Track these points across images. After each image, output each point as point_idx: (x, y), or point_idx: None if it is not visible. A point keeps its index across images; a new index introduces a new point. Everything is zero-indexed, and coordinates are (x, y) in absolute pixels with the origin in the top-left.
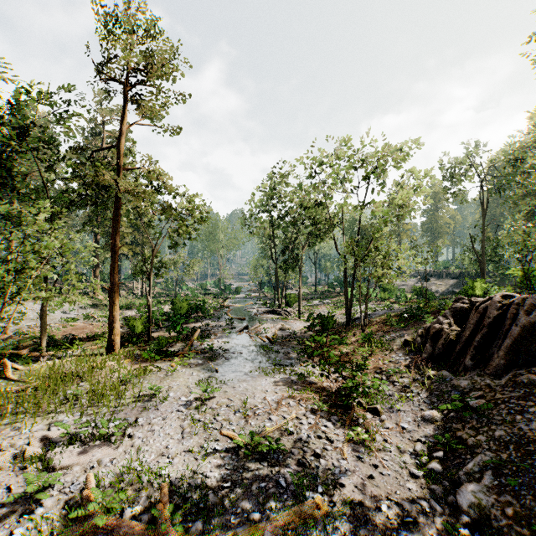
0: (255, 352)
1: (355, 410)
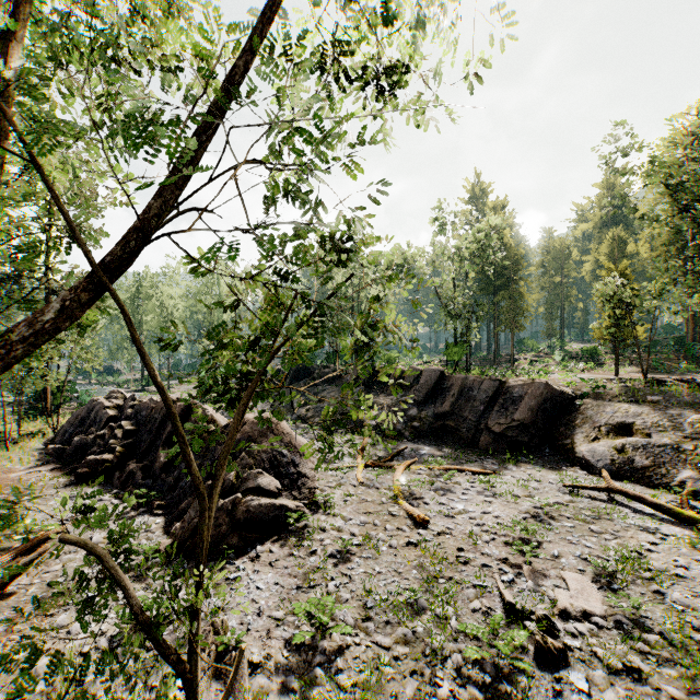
0: None
1: None
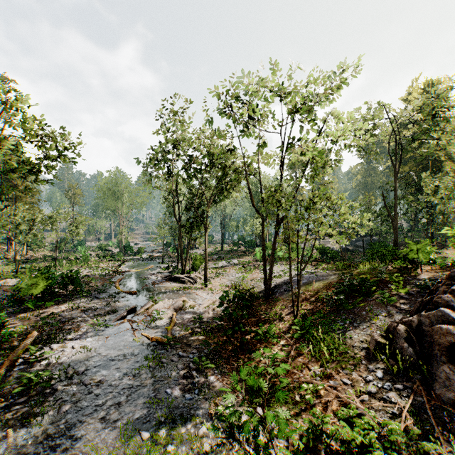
0: (131, 373)
1: None
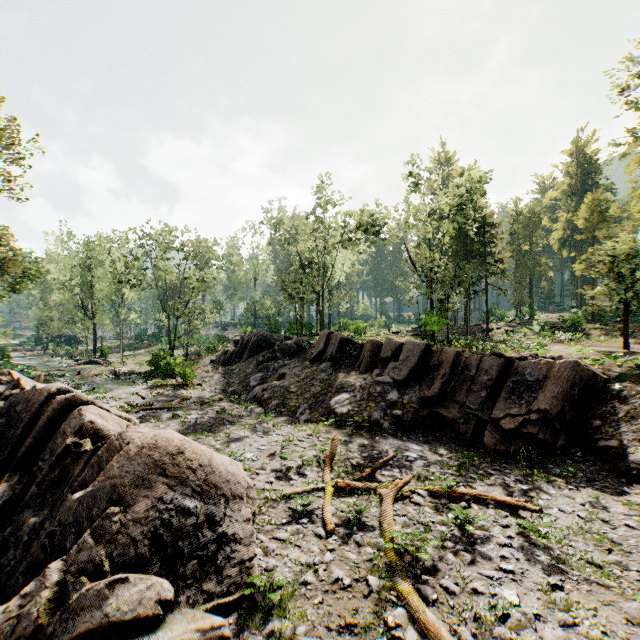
0: (109, 381)
1: (191, 386)
